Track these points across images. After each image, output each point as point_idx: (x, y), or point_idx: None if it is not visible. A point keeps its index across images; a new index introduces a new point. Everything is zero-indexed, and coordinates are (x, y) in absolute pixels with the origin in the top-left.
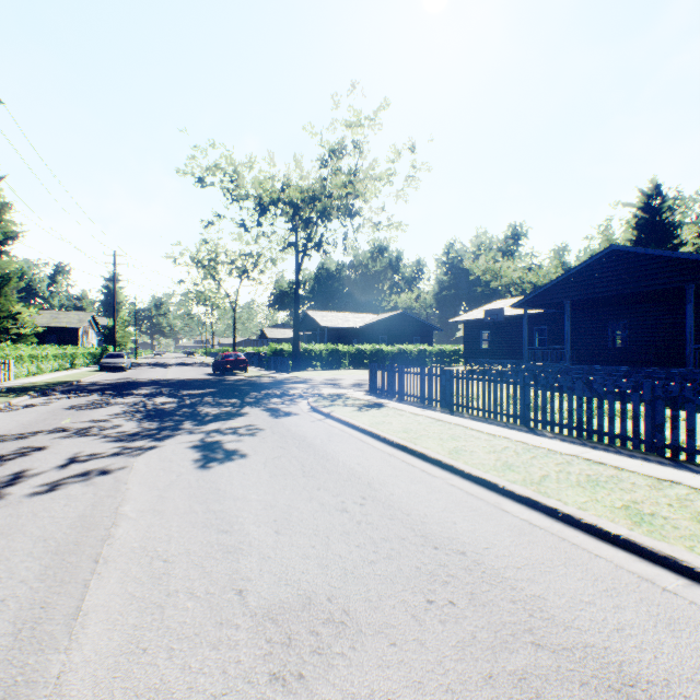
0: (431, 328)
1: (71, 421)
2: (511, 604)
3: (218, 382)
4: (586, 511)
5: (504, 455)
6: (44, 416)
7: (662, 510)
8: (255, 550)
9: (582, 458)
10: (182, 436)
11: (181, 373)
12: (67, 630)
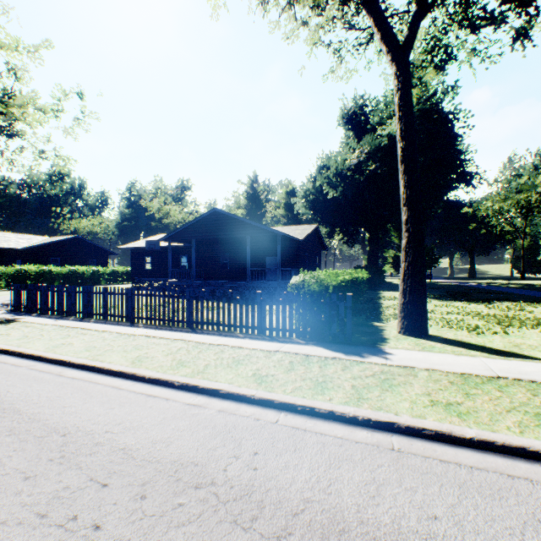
0: (108, 252)
1: None
2: (10, 422)
3: None
4: (112, 363)
5: (93, 342)
6: None
7: (157, 354)
8: None
9: (145, 336)
10: None
11: None
12: None
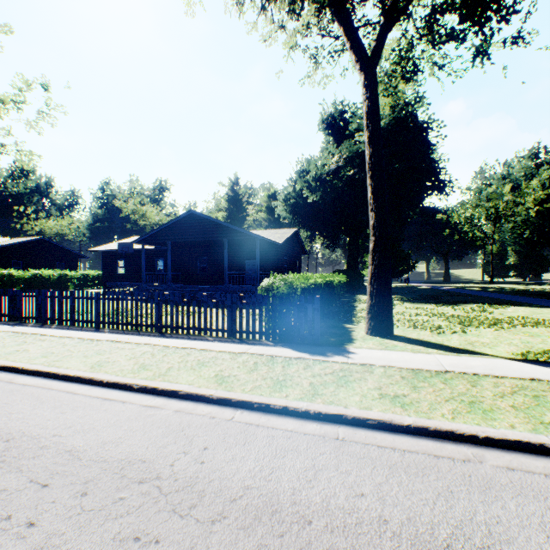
0: (77, 255)
1: None
2: None
3: None
4: (70, 368)
5: (51, 348)
6: None
7: (119, 358)
8: None
9: (110, 341)
10: None
11: None
12: None
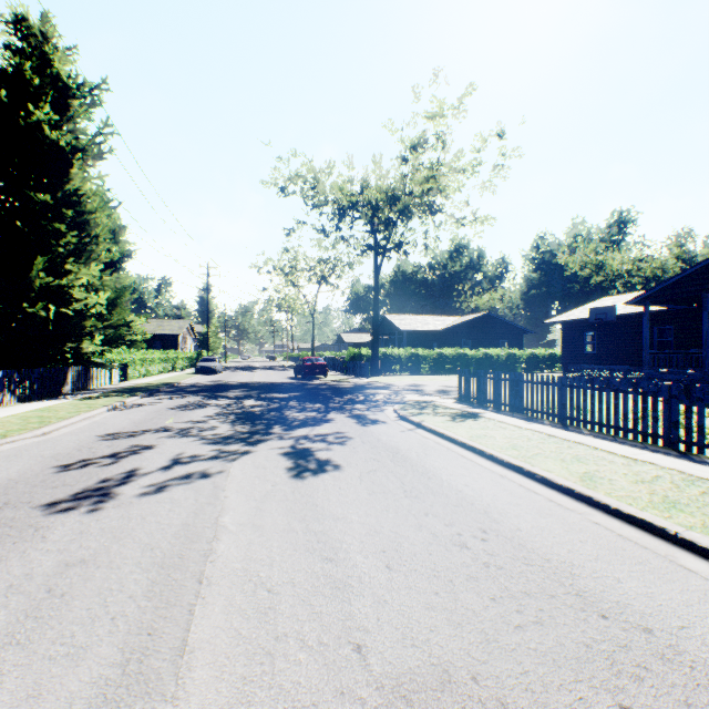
0: (520, 330)
1: (173, 421)
2: None
3: (300, 386)
4: None
5: (659, 487)
6: (151, 415)
7: None
8: (367, 589)
9: None
10: (272, 442)
11: (265, 376)
12: (173, 670)
